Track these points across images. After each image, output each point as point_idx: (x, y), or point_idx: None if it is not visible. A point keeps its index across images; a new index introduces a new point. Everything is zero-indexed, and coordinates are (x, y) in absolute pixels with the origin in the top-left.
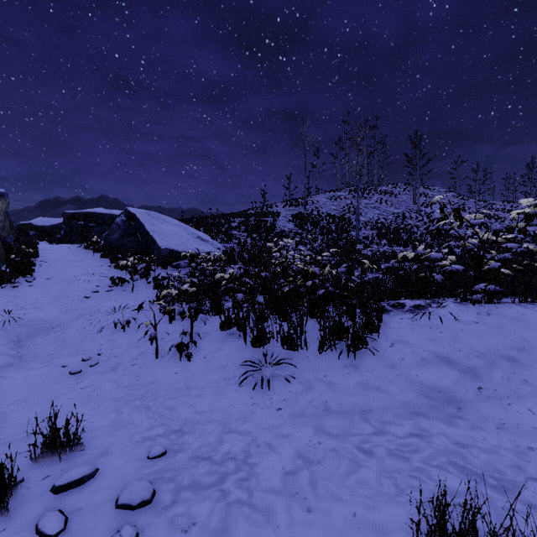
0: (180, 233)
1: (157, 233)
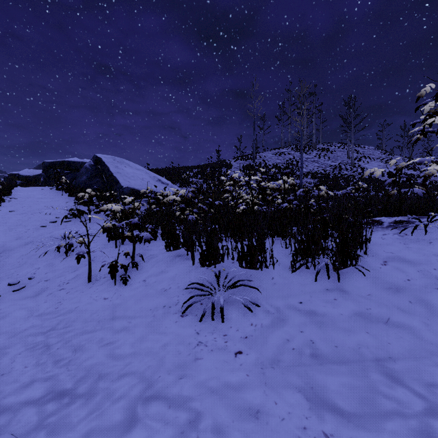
0: (142, 176)
1: (120, 175)
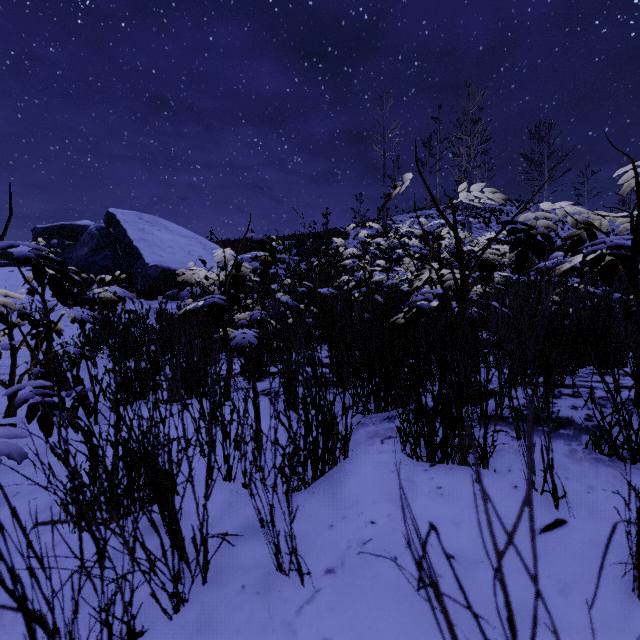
0: (190, 247)
1: (146, 243)
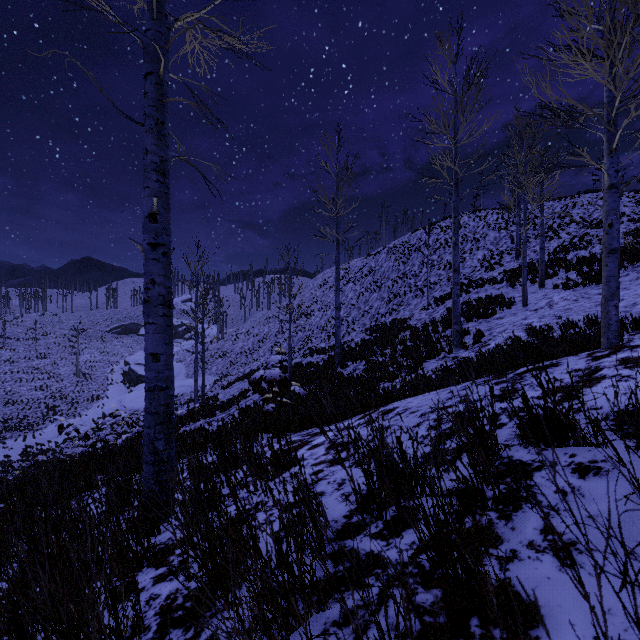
0: None
1: None
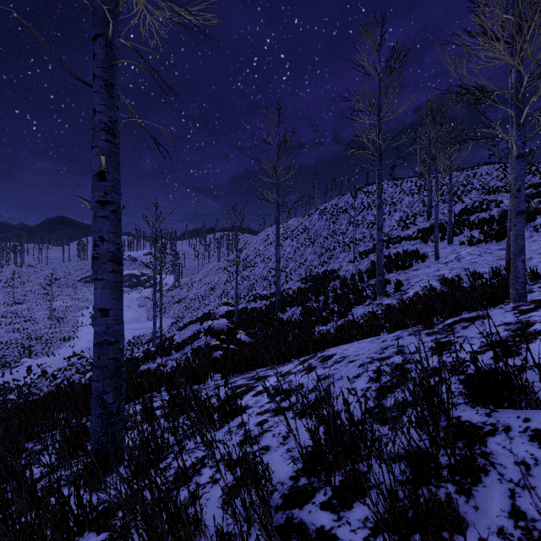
0: None
1: None
